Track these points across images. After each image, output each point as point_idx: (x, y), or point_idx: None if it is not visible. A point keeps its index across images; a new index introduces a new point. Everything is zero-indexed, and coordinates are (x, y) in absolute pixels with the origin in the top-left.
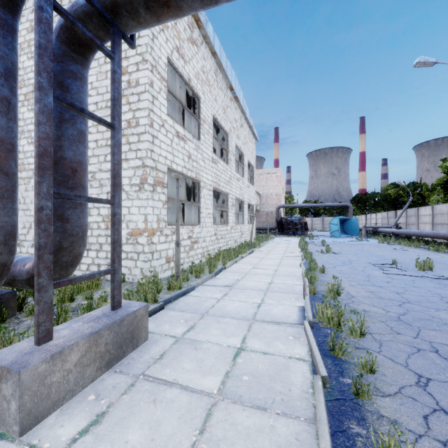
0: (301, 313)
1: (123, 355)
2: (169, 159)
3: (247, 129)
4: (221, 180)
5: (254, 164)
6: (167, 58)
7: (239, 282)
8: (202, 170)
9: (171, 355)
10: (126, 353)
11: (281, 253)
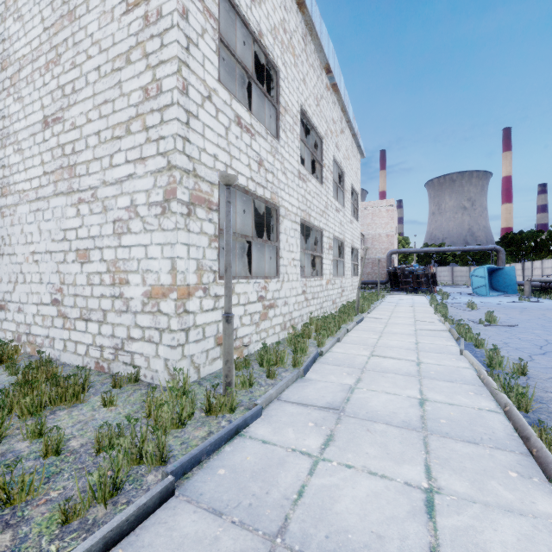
0: None
1: None
2: (222, 162)
3: (349, 138)
4: (312, 208)
5: (359, 191)
6: None
7: (354, 394)
8: (282, 188)
9: None
10: None
11: (410, 323)
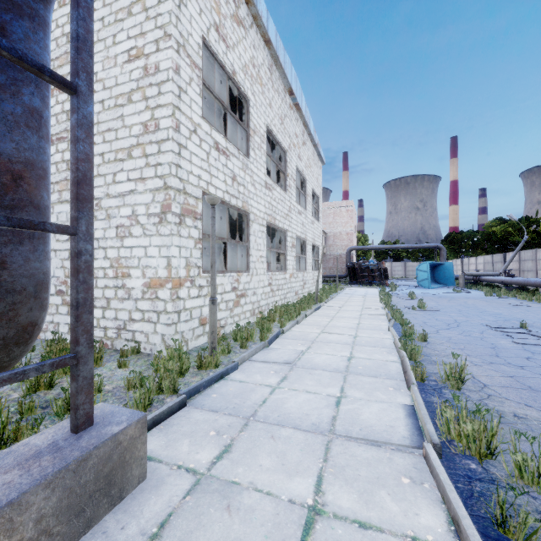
0: (412, 422)
1: (86, 526)
2: (204, 180)
3: (311, 149)
4: (277, 212)
5: (320, 194)
6: (201, 37)
7: (304, 356)
8: (252, 198)
9: (180, 526)
10: (94, 519)
11: (358, 310)
